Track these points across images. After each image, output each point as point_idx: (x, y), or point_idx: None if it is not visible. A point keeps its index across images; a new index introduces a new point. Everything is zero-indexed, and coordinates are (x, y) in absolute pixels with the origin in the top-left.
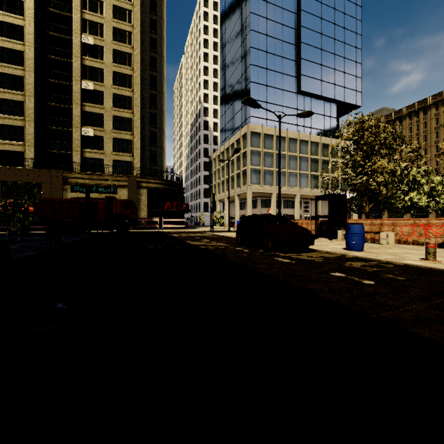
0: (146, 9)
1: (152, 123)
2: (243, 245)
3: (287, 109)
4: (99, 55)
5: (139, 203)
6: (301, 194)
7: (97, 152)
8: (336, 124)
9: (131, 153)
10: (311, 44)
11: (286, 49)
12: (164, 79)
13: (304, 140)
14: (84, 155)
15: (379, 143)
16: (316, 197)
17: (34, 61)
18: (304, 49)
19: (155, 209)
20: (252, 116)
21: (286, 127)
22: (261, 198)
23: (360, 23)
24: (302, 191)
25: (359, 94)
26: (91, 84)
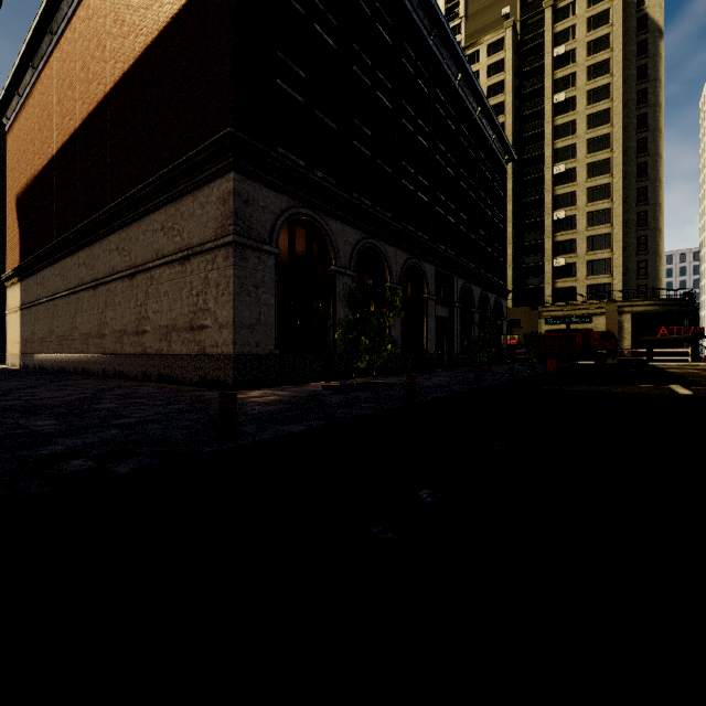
0: (630, 84)
1: (641, 225)
2: None
3: None
4: (571, 178)
5: (620, 331)
6: None
7: (569, 280)
8: None
9: (609, 273)
10: None
11: None
12: (660, 159)
13: None
14: (555, 286)
15: None
16: None
17: (512, 212)
18: None
19: (642, 338)
20: None
21: None
22: None
23: None
24: None
25: None
26: (562, 212)
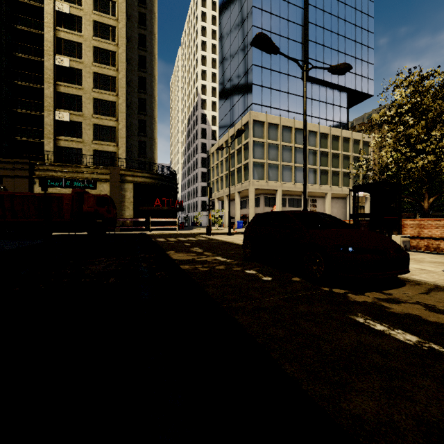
0: None
1: (142, 110)
2: (256, 261)
3: (293, 96)
4: (77, 26)
5: (123, 200)
6: (309, 191)
7: (74, 140)
8: (346, 115)
9: (115, 142)
10: (319, 25)
11: (292, 30)
12: (155, 60)
13: (312, 131)
14: (58, 144)
15: (442, 111)
16: (355, 187)
17: None
18: (312, 30)
19: (142, 208)
20: (254, 104)
21: (292, 117)
22: (264, 195)
23: (372, 5)
24: (310, 188)
25: (371, 82)
26: (66, 60)
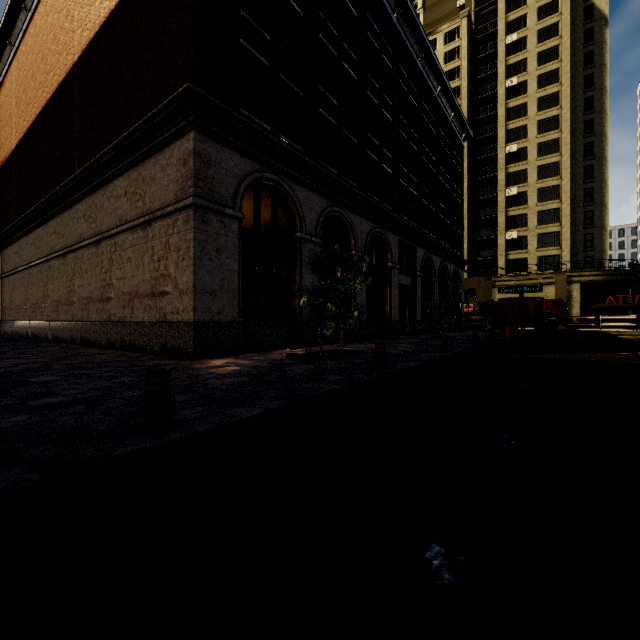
0: (577, 69)
1: (587, 201)
2: None
3: None
4: (522, 157)
5: (569, 300)
6: None
7: (520, 252)
8: None
9: (558, 246)
10: None
11: None
12: (606, 139)
13: None
14: (507, 258)
15: None
16: None
17: (467, 189)
18: None
19: (590, 306)
20: None
21: None
22: None
23: None
24: None
25: None
26: (514, 189)
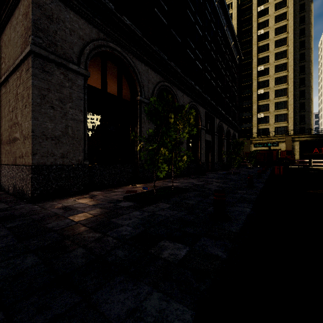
0: (296, 25)
1: (301, 97)
2: None
3: None
4: (266, 73)
5: (293, 150)
6: None
7: (265, 125)
8: None
9: (286, 121)
10: None
11: None
12: (311, 63)
13: None
14: (258, 128)
15: None
16: None
17: None
18: None
19: (304, 154)
20: None
21: None
22: None
23: None
24: None
25: None
26: (262, 90)
